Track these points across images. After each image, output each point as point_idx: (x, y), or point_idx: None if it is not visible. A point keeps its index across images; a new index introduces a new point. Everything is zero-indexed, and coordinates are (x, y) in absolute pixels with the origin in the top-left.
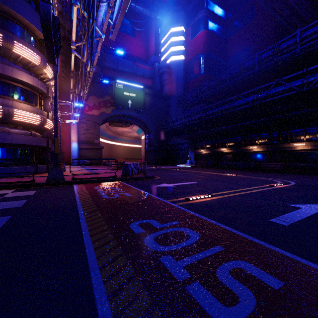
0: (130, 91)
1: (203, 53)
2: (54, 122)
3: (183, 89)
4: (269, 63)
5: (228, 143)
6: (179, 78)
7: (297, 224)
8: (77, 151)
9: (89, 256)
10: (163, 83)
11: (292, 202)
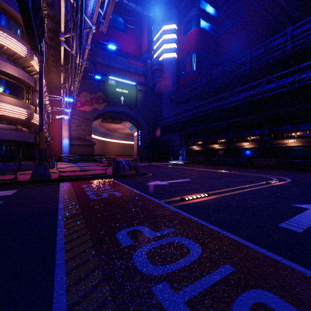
0: (123, 87)
1: (195, 51)
2: (40, 116)
3: (175, 86)
4: (260, 60)
5: (220, 139)
6: (171, 75)
7: None
8: (69, 147)
9: (57, 285)
10: (156, 80)
11: (296, 202)
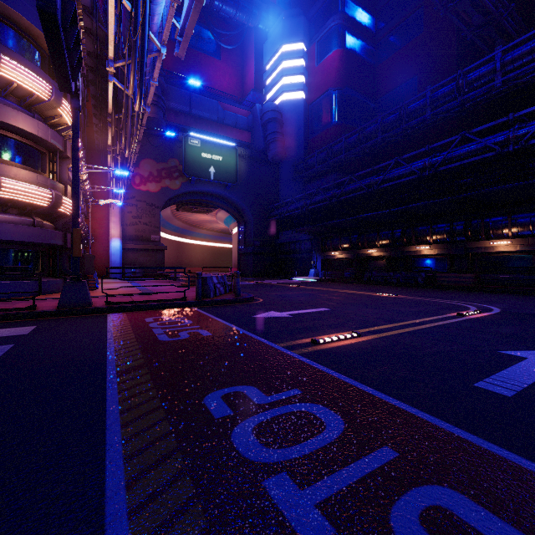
0: (213, 151)
1: (338, 89)
2: (73, 201)
3: (303, 149)
4: (448, 105)
5: (379, 240)
6: (297, 130)
7: (529, 393)
8: (121, 254)
9: (111, 478)
10: (270, 138)
11: (507, 347)
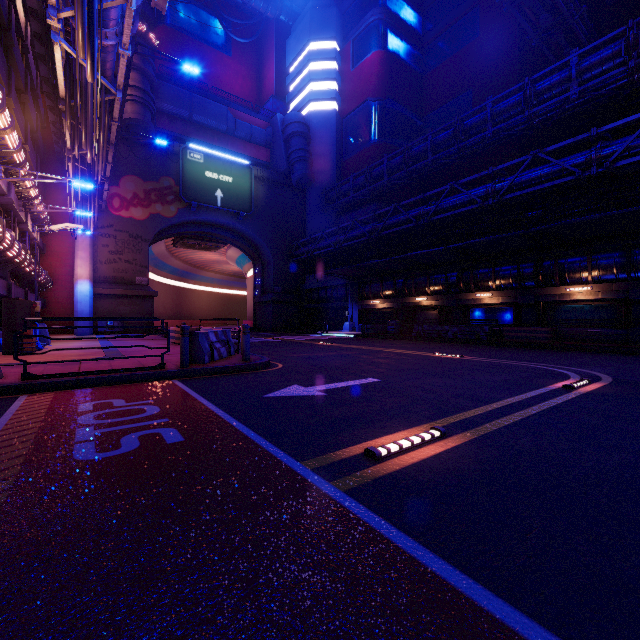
0: (221, 169)
1: (378, 99)
2: None
3: (336, 173)
4: (514, 120)
5: (430, 286)
6: (327, 149)
7: None
8: (91, 301)
9: None
10: (294, 156)
11: None
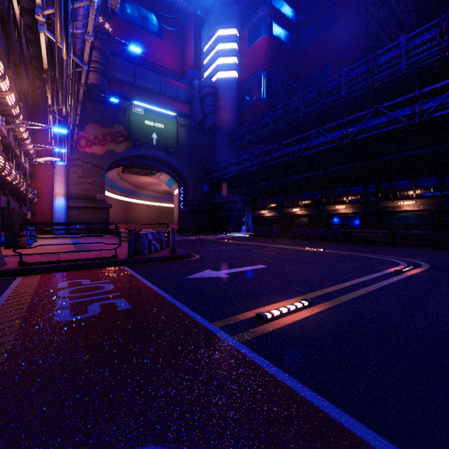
0: (156, 119)
1: (266, 70)
2: None
3: (236, 121)
4: (361, 84)
5: (302, 201)
6: (230, 104)
7: None
8: (65, 211)
9: None
10: (207, 110)
11: None
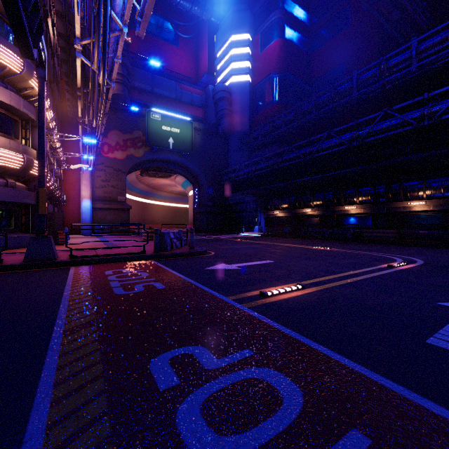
0: (172, 124)
1: (278, 73)
2: (39, 163)
3: (249, 124)
4: (372, 86)
5: (314, 201)
6: (243, 107)
7: None
8: (91, 212)
9: None
10: (220, 114)
11: (443, 299)
